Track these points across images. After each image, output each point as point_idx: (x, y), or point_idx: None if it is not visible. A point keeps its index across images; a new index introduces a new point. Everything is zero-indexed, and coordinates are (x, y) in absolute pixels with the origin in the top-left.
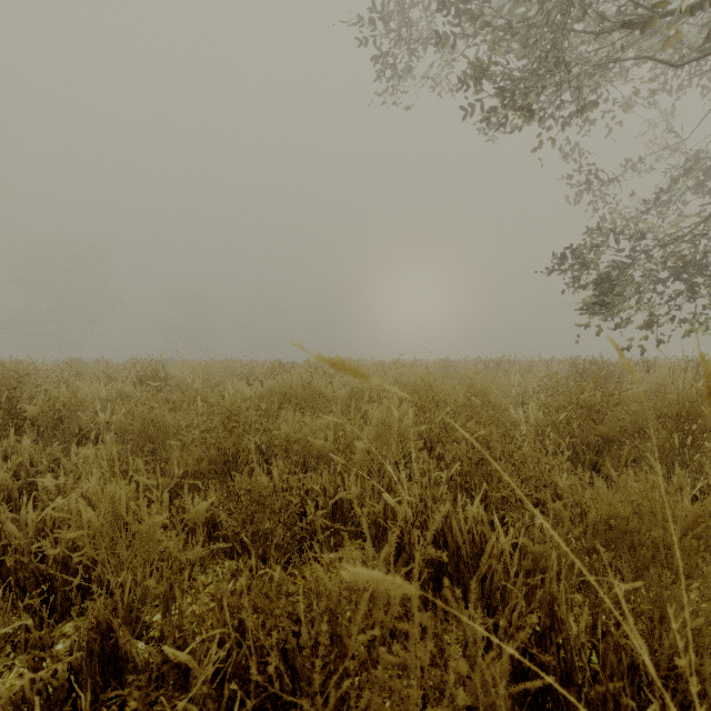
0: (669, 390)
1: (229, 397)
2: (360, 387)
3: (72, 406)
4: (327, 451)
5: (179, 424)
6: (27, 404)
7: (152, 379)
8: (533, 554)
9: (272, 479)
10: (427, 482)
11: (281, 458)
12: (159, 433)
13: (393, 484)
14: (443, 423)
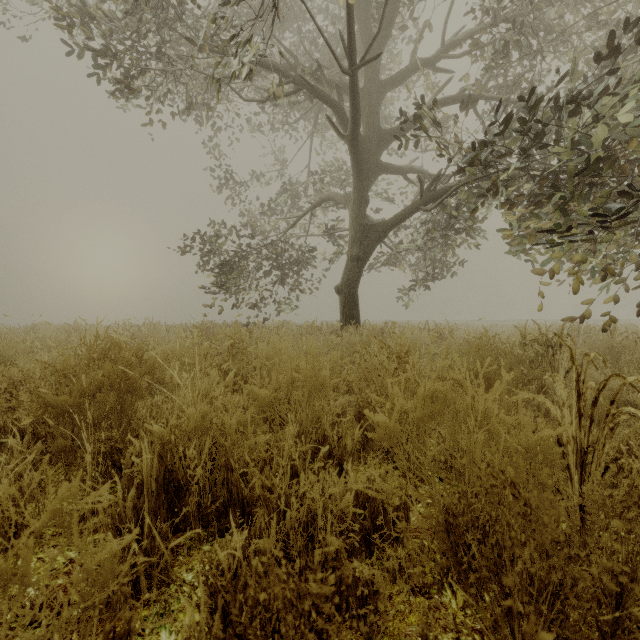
0: (187, 349)
1: None
2: None
3: None
4: None
5: None
6: None
7: None
8: None
9: None
10: None
11: None
12: None
13: None
14: None
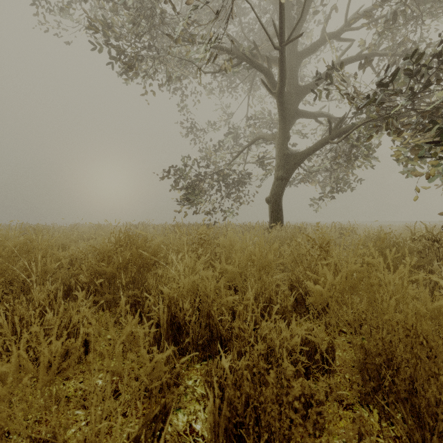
0: (172, 240)
1: None
2: None
3: None
4: None
5: None
6: None
7: None
8: None
9: None
10: None
11: None
12: None
13: None
14: None
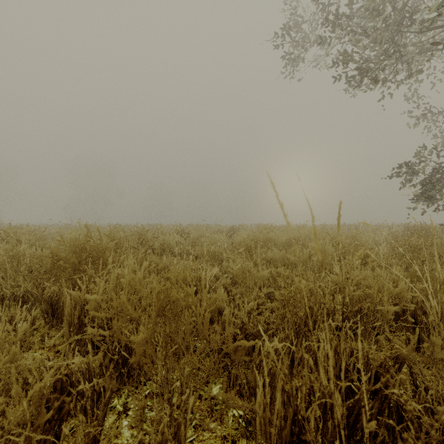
0: None
1: (246, 239)
2: (288, 237)
3: (167, 243)
4: (295, 261)
5: (218, 251)
6: (156, 242)
7: (181, 233)
8: (392, 281)
9: (269, 272)
10: (348, 266)
11: (268, 265)
12: (212, 255)
13: (332, 270)
14: (341, 252)
